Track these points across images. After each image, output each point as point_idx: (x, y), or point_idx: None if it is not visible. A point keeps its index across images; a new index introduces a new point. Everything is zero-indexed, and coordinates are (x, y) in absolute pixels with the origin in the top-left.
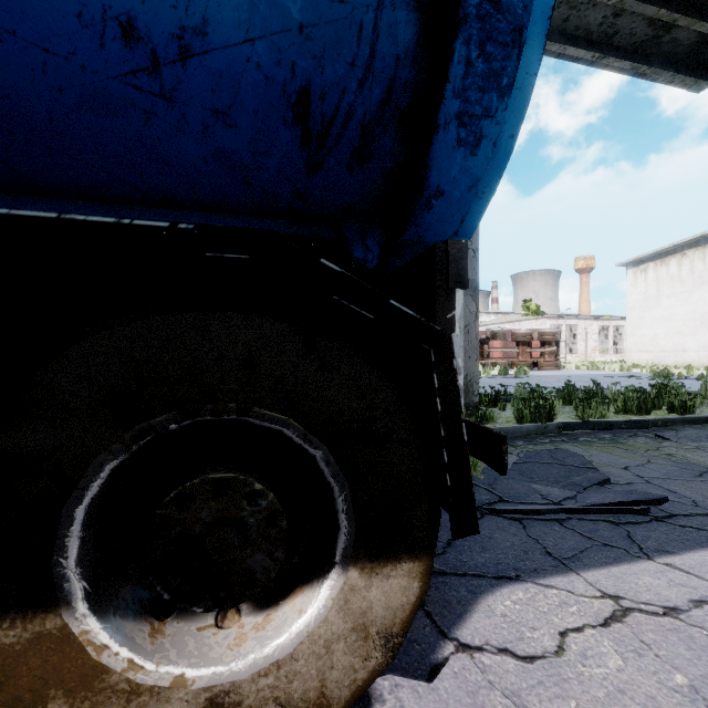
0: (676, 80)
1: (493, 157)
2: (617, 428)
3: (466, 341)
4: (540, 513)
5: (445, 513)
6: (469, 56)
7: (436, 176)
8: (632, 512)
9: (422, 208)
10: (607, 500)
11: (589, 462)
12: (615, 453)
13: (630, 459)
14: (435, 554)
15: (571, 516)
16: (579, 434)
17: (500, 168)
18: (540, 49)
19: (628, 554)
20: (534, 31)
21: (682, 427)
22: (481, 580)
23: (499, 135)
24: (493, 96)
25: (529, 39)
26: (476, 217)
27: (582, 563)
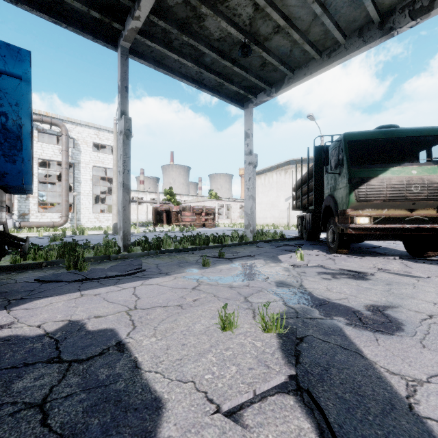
0: (232, 104)
1: (25, 165)
2: (184, 251)
3: (124, 214)
4: (93, 279)
5: (52, 284)
6: (1, 141)
7: (2, 169)
8: (127, 275)
9: (1, 177)
10: (126, 273)
11: (141, 263)
12: (164, 260)
13: (165, 261)
14: (30, 295)
15: (106, 279)
16: (164, 254)
17: (30, 168)
18: (30, 141)
19: (108, 285)
20: (26, 137)
21: (210, 249)
22: (40, 298)
23: (24, 160)
24: (15, 151)
25: (24, 138)
26: (29, 179)
27: (87, 289)
